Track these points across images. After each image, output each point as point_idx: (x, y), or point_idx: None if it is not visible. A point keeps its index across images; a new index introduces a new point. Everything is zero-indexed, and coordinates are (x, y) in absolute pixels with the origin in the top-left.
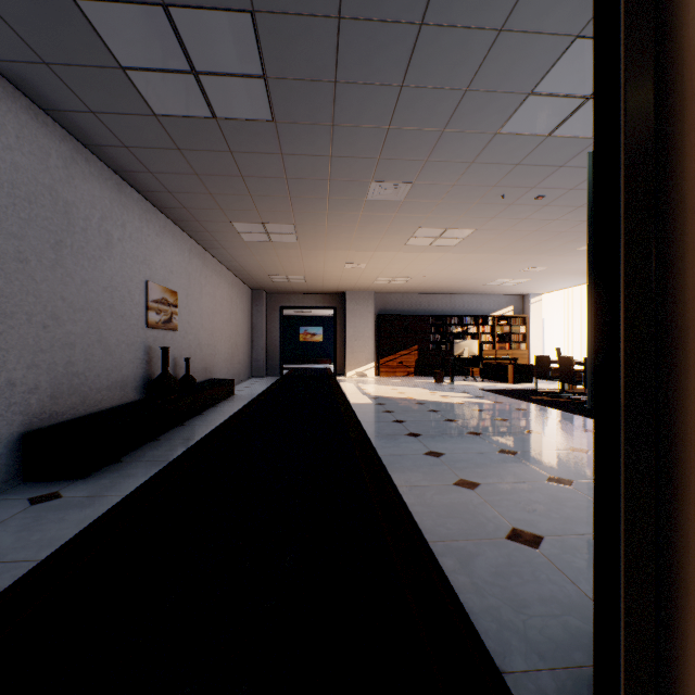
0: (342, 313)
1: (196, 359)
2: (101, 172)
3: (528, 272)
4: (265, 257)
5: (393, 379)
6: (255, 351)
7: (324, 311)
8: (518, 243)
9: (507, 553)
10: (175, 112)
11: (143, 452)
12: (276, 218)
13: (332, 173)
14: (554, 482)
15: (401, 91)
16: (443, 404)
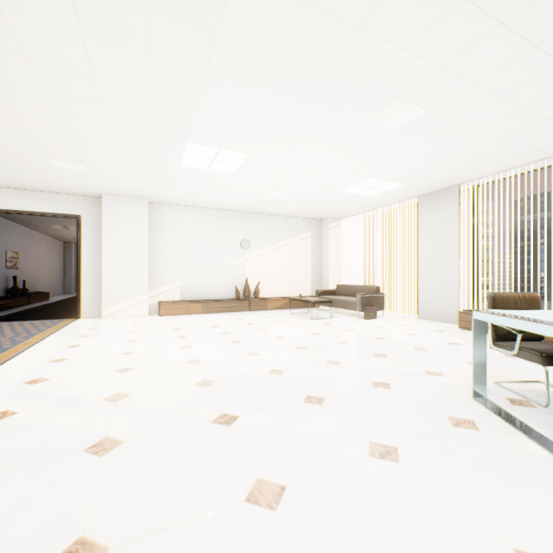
0: None
1: (28, 282)
2: None
3: None
4: (68, 233)
5: None
6: (67, 278)
7: None
8: None
9: None
10: None
11: (12, 309)
12: (69, 225)
13: None
14: None
15: None
16: None
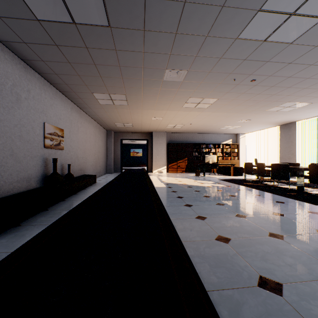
0: (151, 142)
1: (75, 165)
2: (13, 58)
3: (240, 122)
4: (112, 113)
5: (175, 174)
6: (108, 160)
7: (142, 141)
8: (238, 107)
9: (263, 301)
10: (49, 18)
11: (36, 218)
12: (115, 91)
13: (144, 63)
14: (273, 237)
15: (184, 6)
16: (201, 187)
